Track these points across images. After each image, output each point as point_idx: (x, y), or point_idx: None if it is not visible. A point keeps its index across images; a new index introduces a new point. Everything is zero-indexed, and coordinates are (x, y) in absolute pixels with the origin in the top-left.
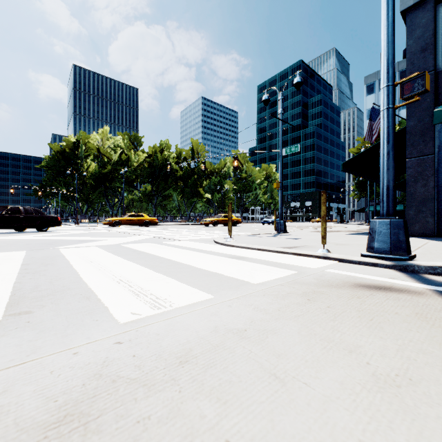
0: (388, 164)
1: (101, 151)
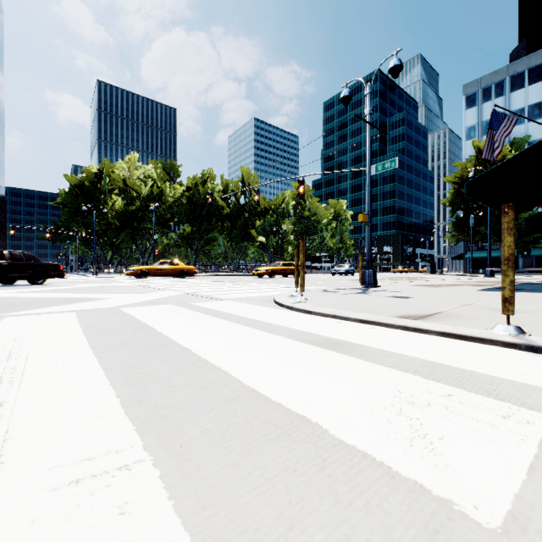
0: None
1: (128, 183)
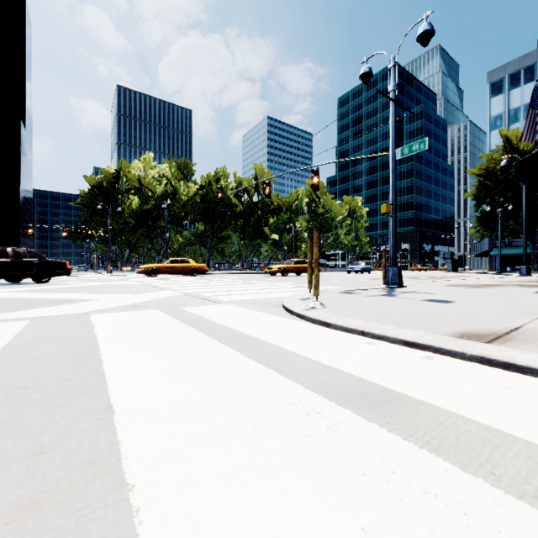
0: None
1: (143, 182)
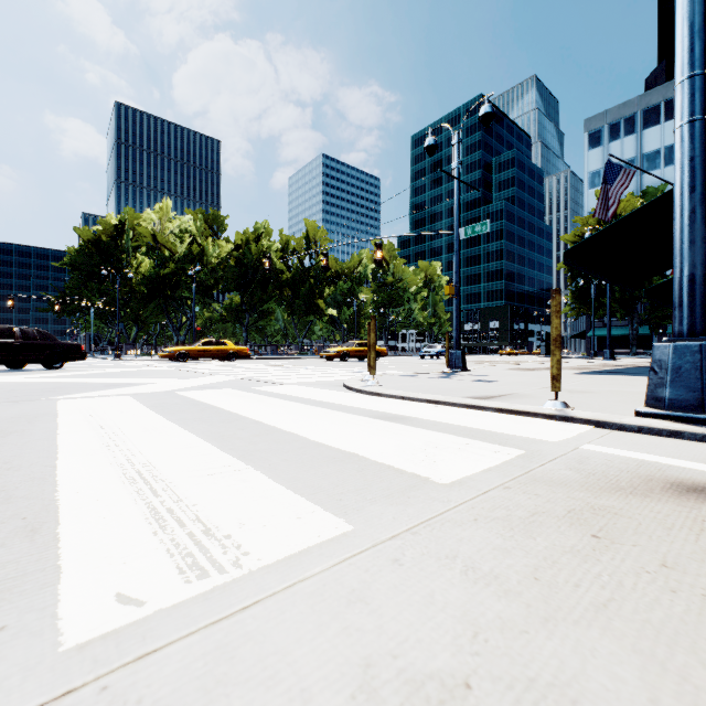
0: (693, 231)
1: (159, 239)
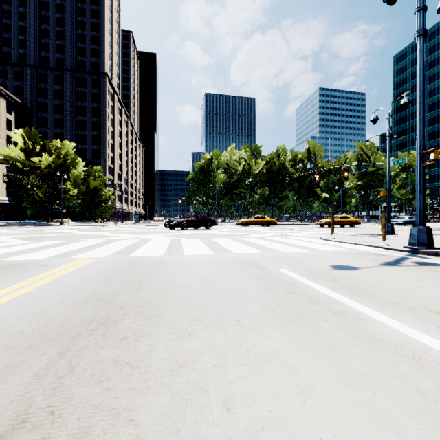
0: (418, 197)
1: (230, 165)
